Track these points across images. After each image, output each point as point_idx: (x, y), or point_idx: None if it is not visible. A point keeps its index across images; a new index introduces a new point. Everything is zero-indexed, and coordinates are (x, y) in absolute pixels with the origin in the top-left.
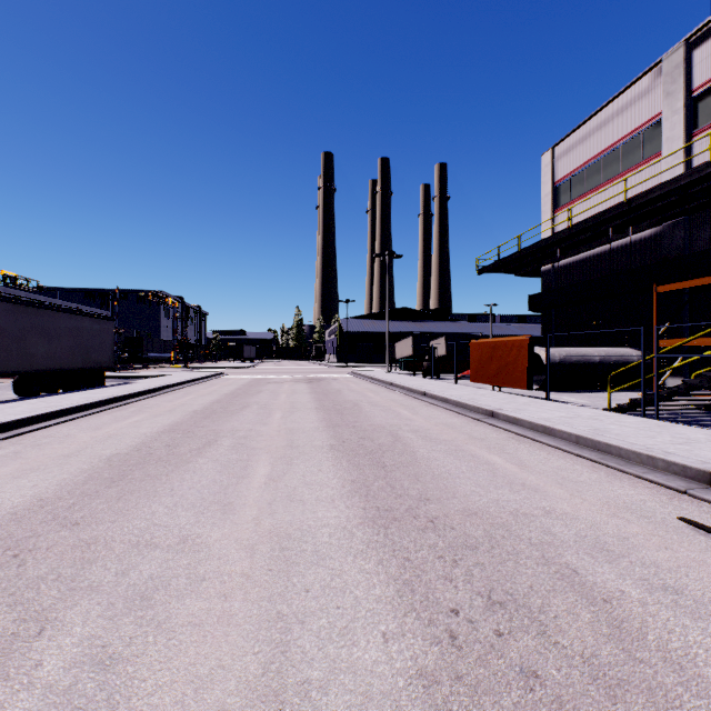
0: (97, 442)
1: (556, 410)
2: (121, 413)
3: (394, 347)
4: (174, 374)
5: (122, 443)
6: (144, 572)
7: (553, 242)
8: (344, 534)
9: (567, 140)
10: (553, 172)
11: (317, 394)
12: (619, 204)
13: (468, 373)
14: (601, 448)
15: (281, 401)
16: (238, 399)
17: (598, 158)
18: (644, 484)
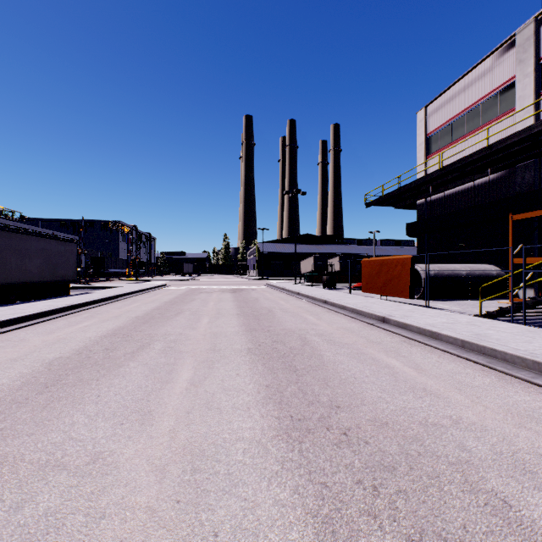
0: (45, 346)
1: (437, 316)
2: (75, 319)
3: (300, 264)
4: (127, 286)
5: (67, 347)
6: (41, 506)
7: (427, 181)
8: (259, 451)
9: (437, 101)
10: (426, 126)
11: (238, 302)
12: (482, 149)
13: (358, 285)
14: (486, 352)
15: (209, 308)
16: (174, 306)
17: (462, 114)
18: (536, 389)
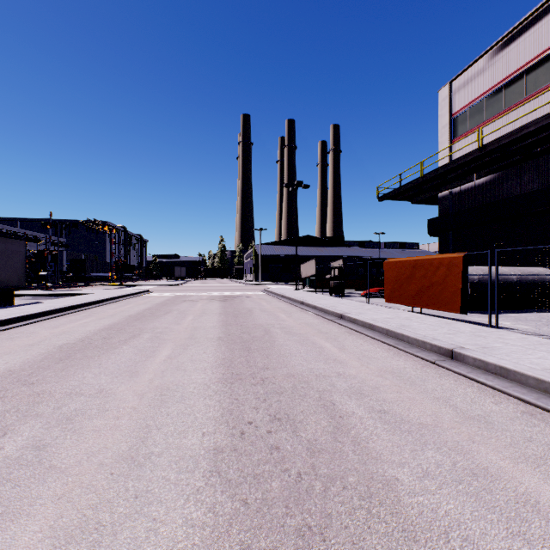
0: None
1: (535, 348)
2: None
3: (300, 268)
4: (99, 292)
5: None
6: None
7: (460, 165)
8: None
9: (465, 73)
10: (451, 105)
11: (226, 316)
12: (542, 117)
13: (370, 291)
14: None
15: (182, 326)
16: (136, 323)
17: (499, 86)
18: None
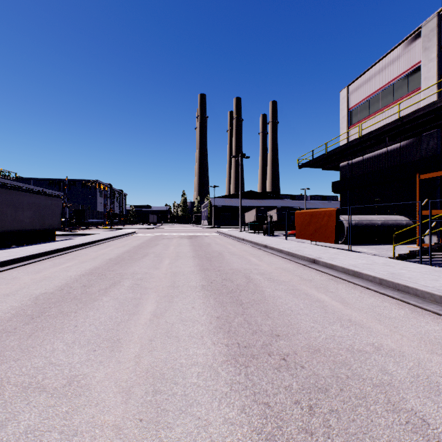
0: (33, 283)
1: (358, 258)
2: (59, 260)
3: (244, 215)
4: (103, 233)
5: (51, 284)
6: (22, 424)
7: (349, 147)
8: (211, 374)
9: (357, 81)
10: (348, 102)
11: (194, 247)
12: (394, 121)
13: (292, 232)
14: (400, 288)
15: (170, 251)
16: (141, 250)
17: (377, 92)
18: None
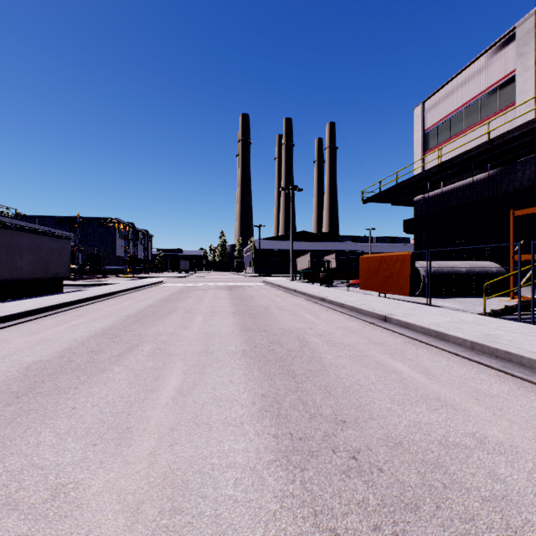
0: (26, 348)
1: (440, 315)
2: (64, 317)
3: (296, 261)
4: (122, 283)
5: (50, 349)
6: None
7: (425, 176)
8: (253, 482)
9: (434, 96)
10: (423, 122)
11: (234, 300)
12: (482, 144)
13: (355, 282)
14: (499, 355)
15: (204, 306)
16: (168, 304)
17: (460, 109)
18: None
